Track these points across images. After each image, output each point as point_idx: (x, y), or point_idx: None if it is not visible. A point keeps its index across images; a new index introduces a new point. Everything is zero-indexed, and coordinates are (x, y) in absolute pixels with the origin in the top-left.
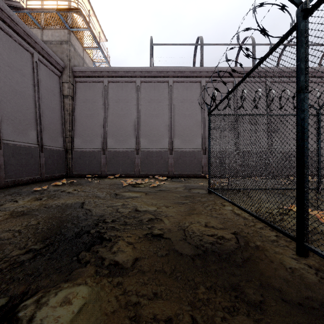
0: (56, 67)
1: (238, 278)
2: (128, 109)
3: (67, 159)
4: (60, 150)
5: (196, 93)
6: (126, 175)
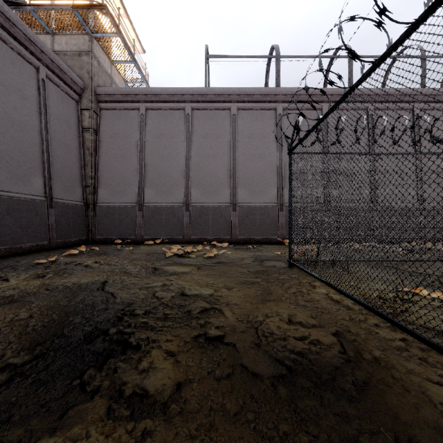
0: (72, 88)
1: (355, 427)
2: (174, 147)
3: (87, 218)
4: (78, 204)
5: (269, 125)
6: (171, 240)
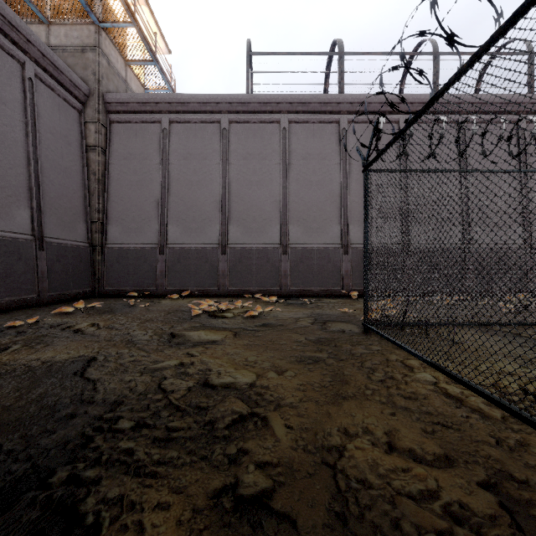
0: (72, 93)
1: None
2: (206, 172)
3: (93, 263)
4: (80, 246)
5: (330, 143)
6: (202, 292)
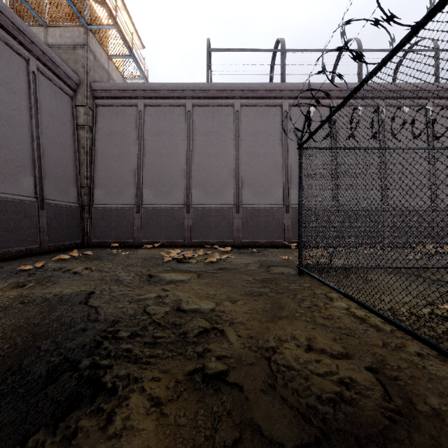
0: (66, 83)
1: None
2: (174, 146)
3: (83, 220)
4: (72, 206)
5: (274, 123)
6: (171, 243)
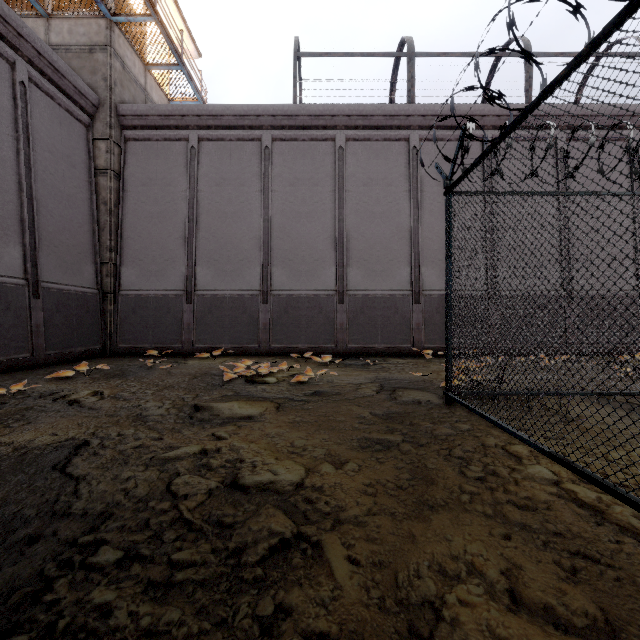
0: (77, 103)
1: None
2: (244, 201)
3: (104, 315)
4: (87, 292)
5: (397, 166)
6: (239, 350)
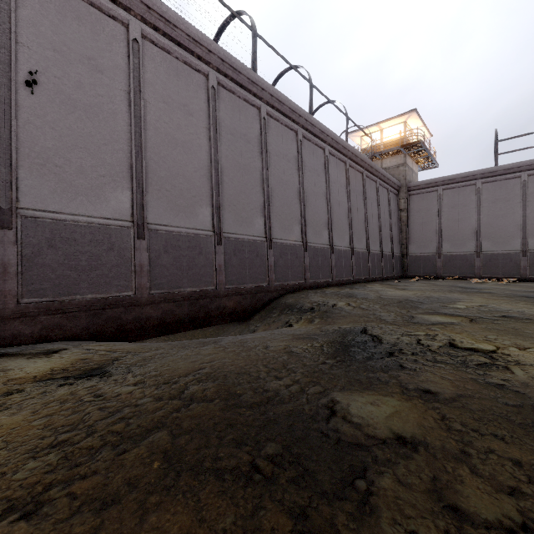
0: (396, 189)
1: None
2: (466, 213)
3: (403, 263)
4: (399, 255)
5: None
6: (464, 277)
